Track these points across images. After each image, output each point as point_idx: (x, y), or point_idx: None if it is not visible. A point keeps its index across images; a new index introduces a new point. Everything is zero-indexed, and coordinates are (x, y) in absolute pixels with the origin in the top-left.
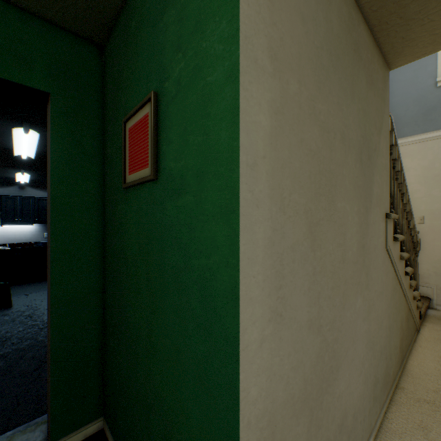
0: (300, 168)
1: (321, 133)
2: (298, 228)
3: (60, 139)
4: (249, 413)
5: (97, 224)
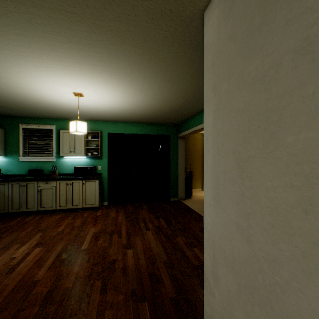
0: (229, 127)
1: (251, 88)
2: (228, 162)
3: None
4: (206, 224)
5: None
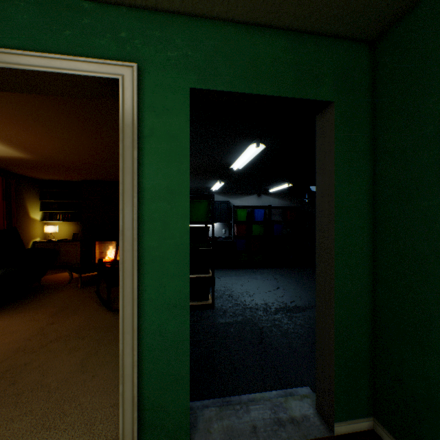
0: None
1: None
2: None
3: (340, 142)
4: None
5: (367, 222)
